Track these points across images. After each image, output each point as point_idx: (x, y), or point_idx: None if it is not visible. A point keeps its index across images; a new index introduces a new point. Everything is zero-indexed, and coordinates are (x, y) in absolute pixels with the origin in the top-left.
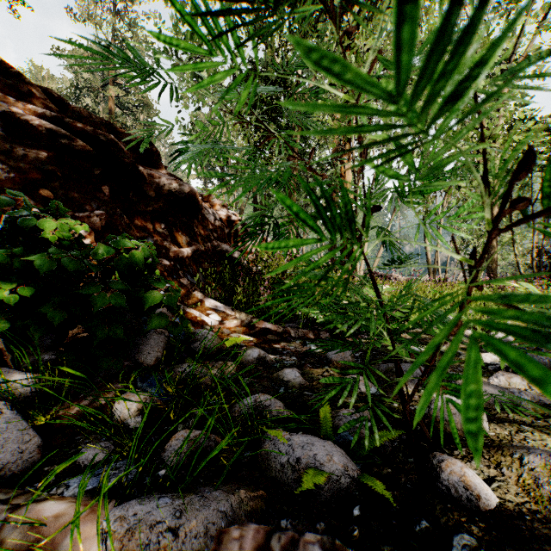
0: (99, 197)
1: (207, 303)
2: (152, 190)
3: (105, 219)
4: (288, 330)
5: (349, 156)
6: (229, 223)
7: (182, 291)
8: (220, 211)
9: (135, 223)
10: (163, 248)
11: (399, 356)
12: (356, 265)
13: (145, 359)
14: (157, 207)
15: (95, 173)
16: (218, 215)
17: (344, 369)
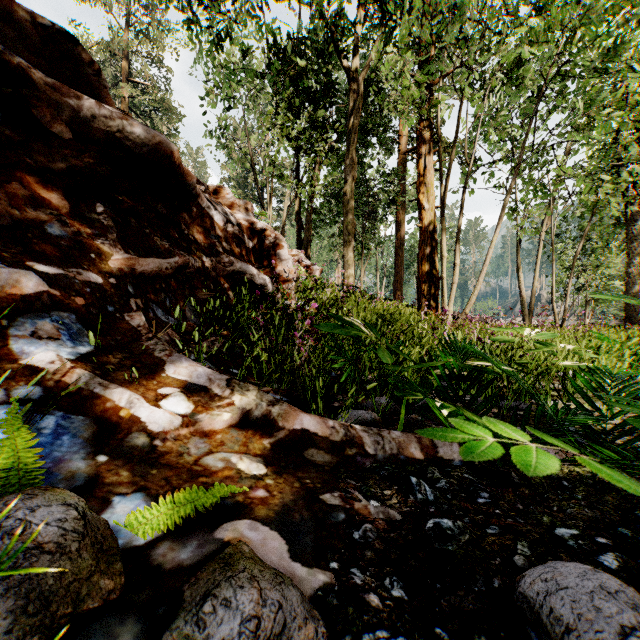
0: None
1: (171, 367)
2: (62, 123)
3: None
4: (358, 435)
5: (429, 147)
6: (254, 233)
7: (118, 339)
8: (240, 214)
9: (12, 187)
10: (91, 249)
11: None
12: (444, 301)
13: None
14: (81, 164)
15: None
16: (234, 218)
17: None
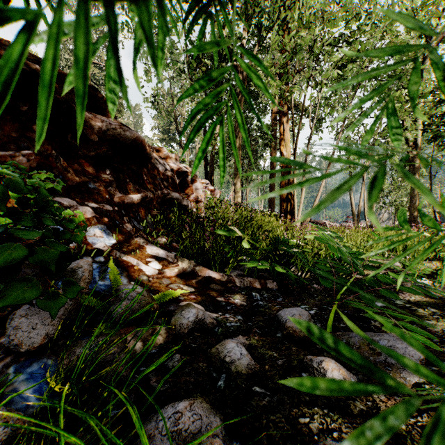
0: (30, 137)
1: (149, 250)
2: (94, 134)
3: (36, 160)
4: (233, 278)
5: (287, 117)
6: (180, 174)
7: (124, 237)
8: (172, 163)
9: (75, 167)
10: (106, 193)
11: (363, 316)
12: (295, 213)
13: (27, 338)
14: (101, 152)
15: (21, 109)
16: (169, 166)
17: (303, 339)
